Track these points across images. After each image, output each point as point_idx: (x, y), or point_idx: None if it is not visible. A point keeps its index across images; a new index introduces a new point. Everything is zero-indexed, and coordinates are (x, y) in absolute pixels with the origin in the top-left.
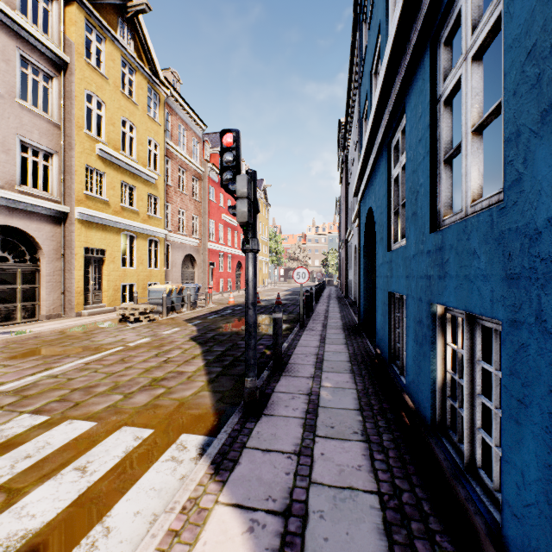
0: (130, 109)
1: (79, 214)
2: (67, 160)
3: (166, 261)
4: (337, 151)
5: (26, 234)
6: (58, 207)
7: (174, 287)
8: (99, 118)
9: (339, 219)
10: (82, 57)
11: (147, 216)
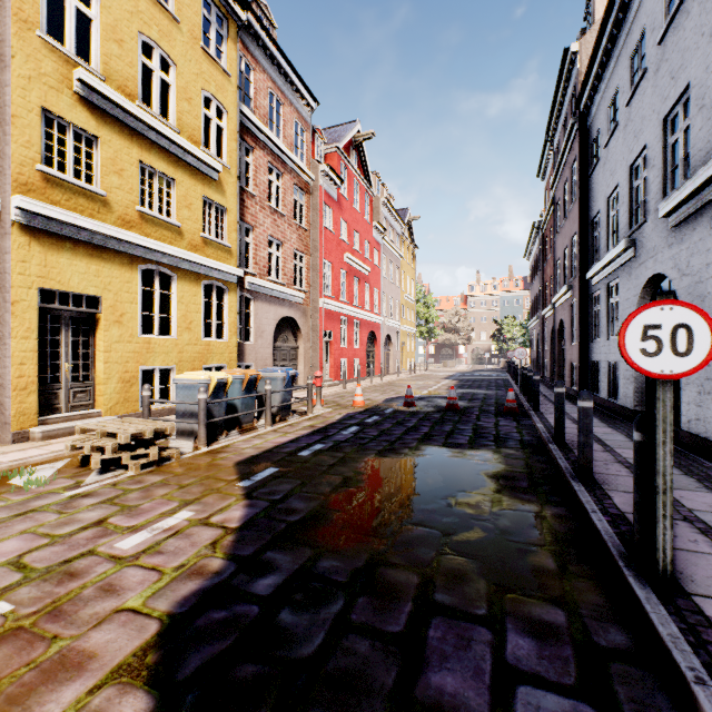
0: (162, 26)
1: (22, 212)
2: None
3: (243, 327)
4: (546, 130)
5: None
6: None
7: (230, 377)
8: None
9: (539, 259)
10: None
11: (200, 240)
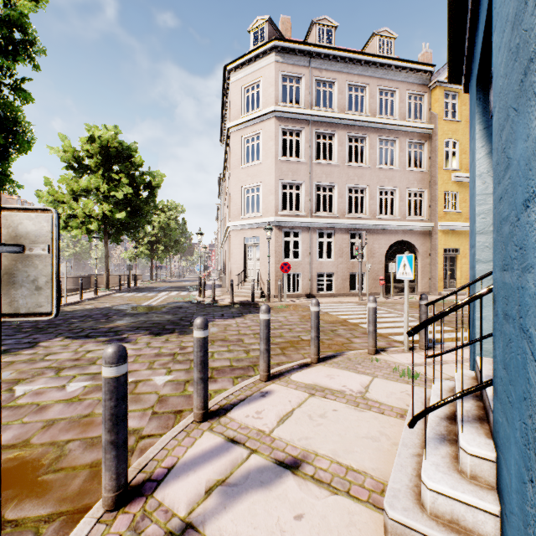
0: None
1: (440, 226)
2: (432, 193)
3: None
4: None
5: (410, 243)
6: (427, 224)
7: None
8: (453, 143)
9: None
10: (441, 119)
11: None
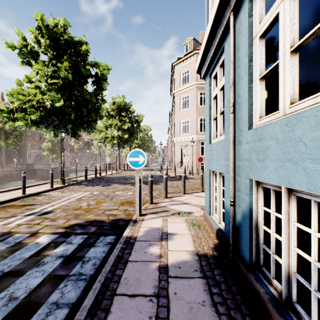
0: None
1: None
2: None
3: None
4: None
5: None
6: None
7: None
8: None
9: None
10: None
11: None
